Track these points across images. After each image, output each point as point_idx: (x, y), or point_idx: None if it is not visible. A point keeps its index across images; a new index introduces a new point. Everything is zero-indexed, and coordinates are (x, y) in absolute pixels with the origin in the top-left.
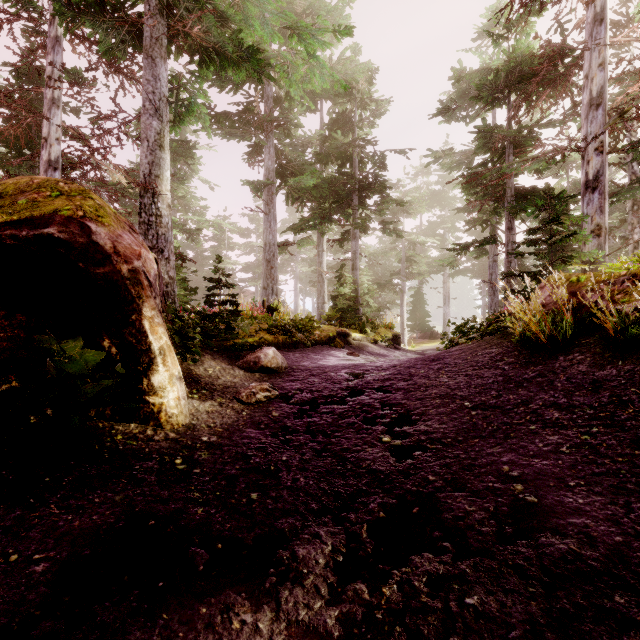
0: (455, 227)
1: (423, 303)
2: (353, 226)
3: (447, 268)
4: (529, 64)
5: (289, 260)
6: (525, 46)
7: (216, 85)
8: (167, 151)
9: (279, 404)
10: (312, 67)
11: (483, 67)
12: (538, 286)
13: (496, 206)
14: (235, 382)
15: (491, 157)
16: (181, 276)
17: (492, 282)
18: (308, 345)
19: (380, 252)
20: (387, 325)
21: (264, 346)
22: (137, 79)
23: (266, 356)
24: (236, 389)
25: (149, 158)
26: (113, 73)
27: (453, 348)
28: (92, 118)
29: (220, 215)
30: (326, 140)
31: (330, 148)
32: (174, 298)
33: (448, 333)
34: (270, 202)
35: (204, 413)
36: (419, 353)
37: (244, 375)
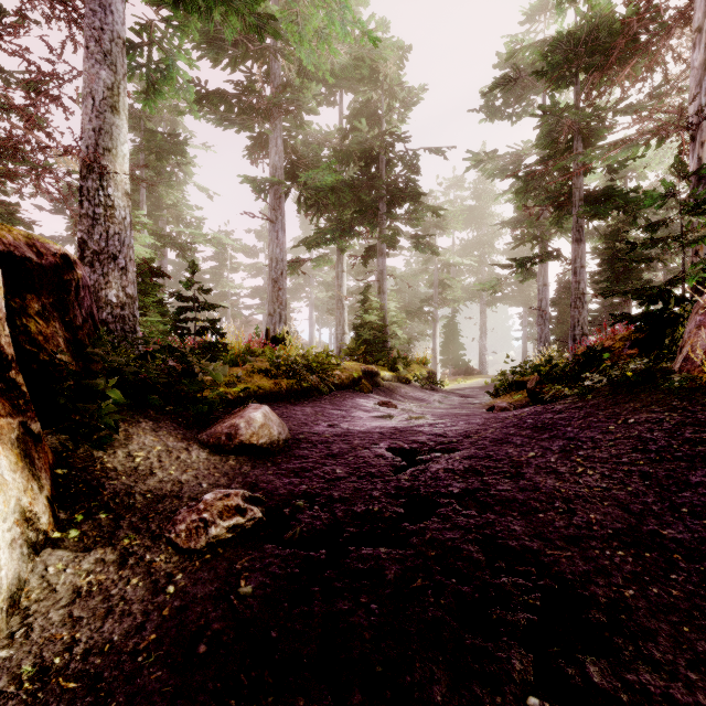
0: (493, 248)
1: (457, 334)
2: (380, 240)
3: (484, 294)
4: (608, 28)
5: (303, 284)
6: (605, 2)
7: (208, 57)
8: (124, 116)
9: (260, 546)
10: (330, 12)
11: (545, 38)
12: (701, 304)
13: (559, 213)
14: (182, 482)
15: (550, 155)
16: (157, 297)
17: (542, 309)
18: (324, 392)
19: (409, 275)
20: (420, 360)
21: (257, 397)
22: (76, 6)
23: (249, 424)
24: (178, 502)
25: (95, 123)
26: (57, 17)
27: (556, 403)
28: (30, 80)
29: (222, 231)
30: (347, 136)
31: (352, 143)
32: (134, 325)
33: (485, 368)
34: (277, 207)
35: (62, 600)
36: (461, 395)
37: (206, 462)
